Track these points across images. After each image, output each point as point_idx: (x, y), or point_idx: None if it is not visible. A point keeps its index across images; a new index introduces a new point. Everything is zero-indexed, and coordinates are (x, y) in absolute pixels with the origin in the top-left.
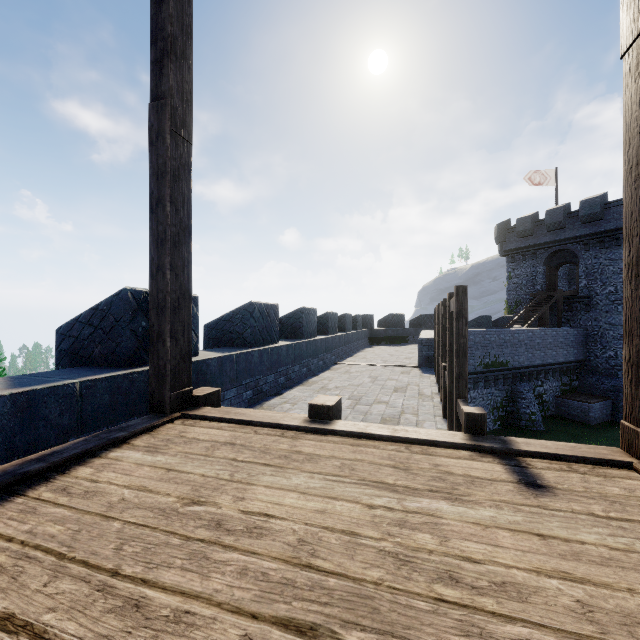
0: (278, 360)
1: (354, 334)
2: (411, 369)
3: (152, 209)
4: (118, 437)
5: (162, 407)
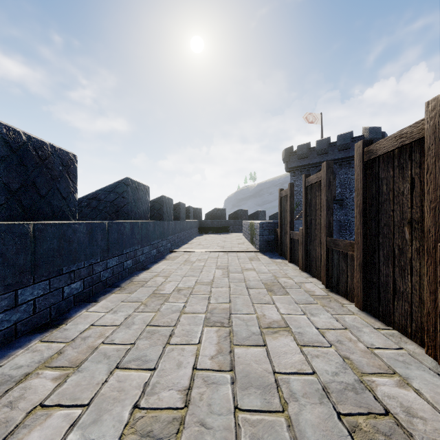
0: (63, 250)
1: (188, 222)
2: (254, 254)
3: None
4: None
5: None
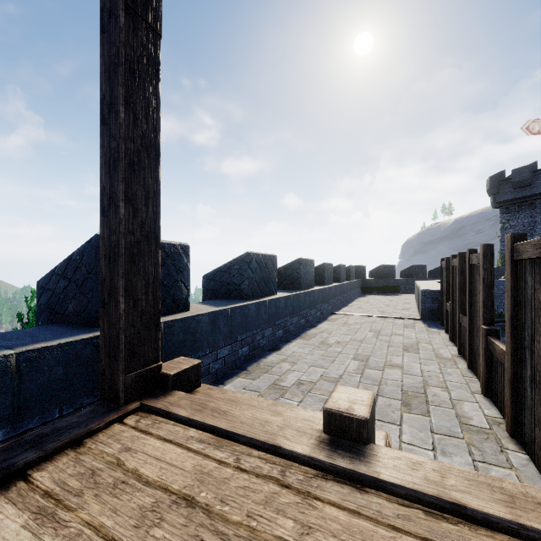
0: (276, 312)
1: (348, 284)
2: (413, 322)
3: (103, 119)
4: (14, 465)
5: (114, 394)
